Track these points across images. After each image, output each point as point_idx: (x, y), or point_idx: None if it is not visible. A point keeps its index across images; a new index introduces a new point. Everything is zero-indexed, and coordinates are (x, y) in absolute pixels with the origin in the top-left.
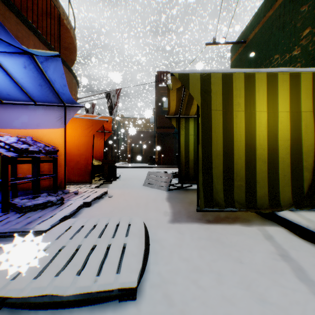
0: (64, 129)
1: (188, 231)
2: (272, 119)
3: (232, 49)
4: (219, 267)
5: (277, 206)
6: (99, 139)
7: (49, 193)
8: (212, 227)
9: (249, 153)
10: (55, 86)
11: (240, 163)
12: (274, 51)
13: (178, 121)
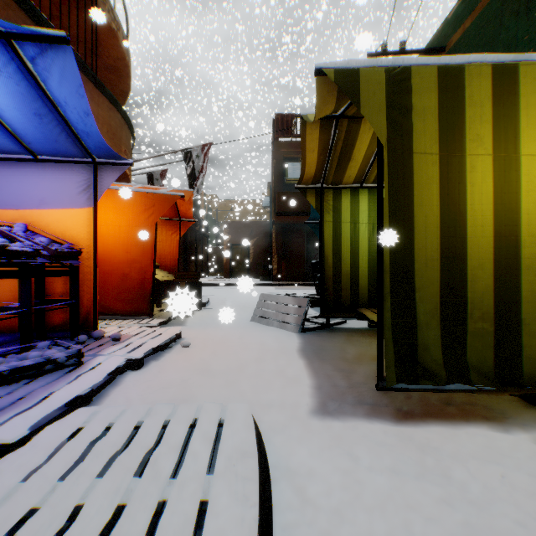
0: (93, 210)
1: (364, 445)
2: None
3: None
4: None
5: None
6: (171, 234)
7: (63, 337)
8: (419, 432)
9: (504, 255)
10: (69, 118)
11: (482, 278)
12: None
13: (320, 196)
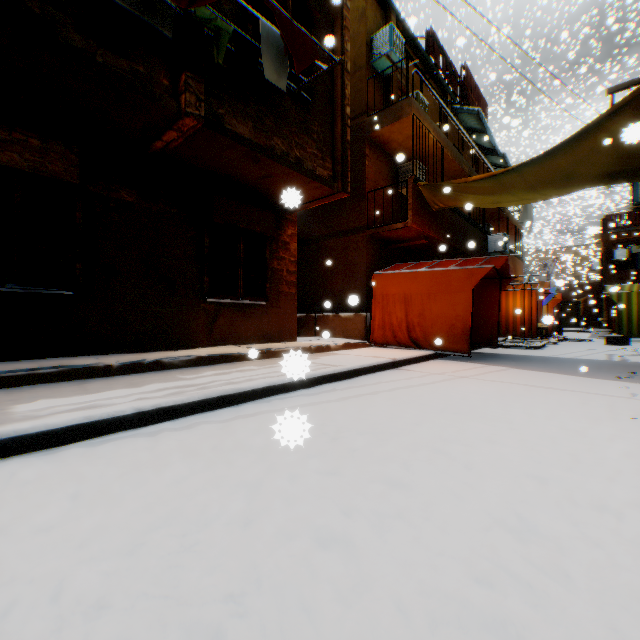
0: None
1: None
2: None
3: None
4: None
5: None
6: None
7: None
8: None
9: (637, 318)
10: None
11: (633, 322)
12: None
13: None
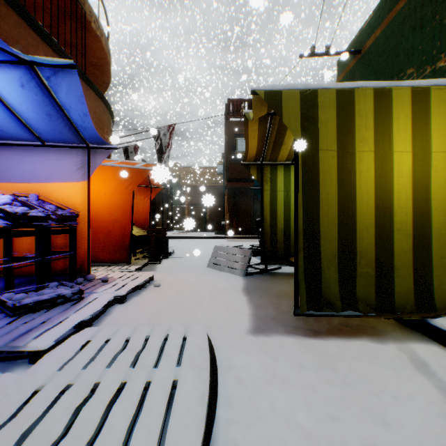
0: (87, 183)
1: (282, 352)
2: (421, 164)
3: (339, 64)
4: (345, 431)
5: (430, 309)
6: (143, 198)
7: (65, 279)
8: (321, 344)
9: (382, 221)
10: (71, 117)
11: (367, 237)
12: (407, 64)
13: (260, 171)
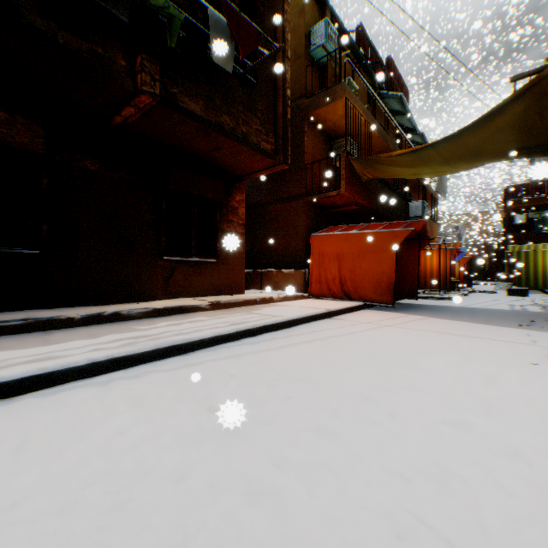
0: None
1: None
2: (542, 263)
3: None
4: None
5: (544, 288)
6: None
7: None
8: None
9: (533, 273)
10: None
11: (530, 276)
12: None
13: None
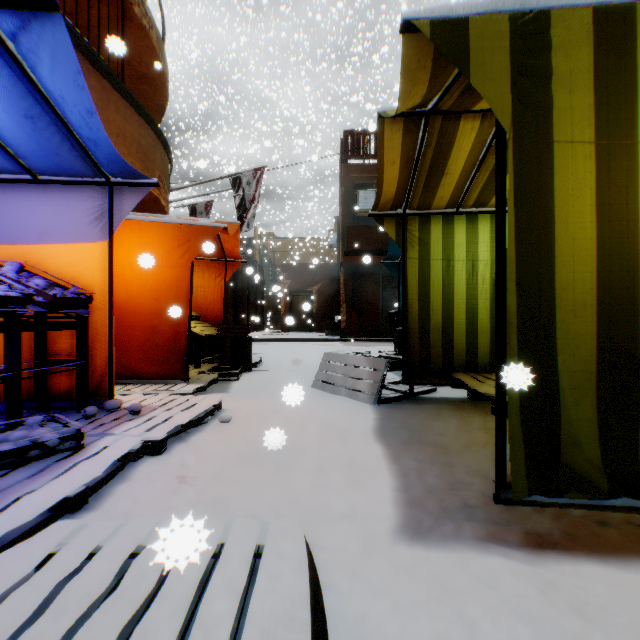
0: (108, 244)
1: (482, 599)
2: None
3: None
4: None
5: None
6: (214, 277)
7: (70, 408)
8: (567, 577)
9: None
10: (70, 121)
11: None
12: None
13: (401, 226)
